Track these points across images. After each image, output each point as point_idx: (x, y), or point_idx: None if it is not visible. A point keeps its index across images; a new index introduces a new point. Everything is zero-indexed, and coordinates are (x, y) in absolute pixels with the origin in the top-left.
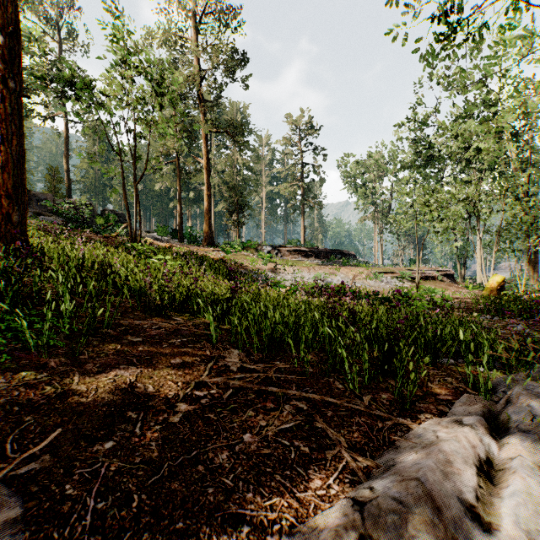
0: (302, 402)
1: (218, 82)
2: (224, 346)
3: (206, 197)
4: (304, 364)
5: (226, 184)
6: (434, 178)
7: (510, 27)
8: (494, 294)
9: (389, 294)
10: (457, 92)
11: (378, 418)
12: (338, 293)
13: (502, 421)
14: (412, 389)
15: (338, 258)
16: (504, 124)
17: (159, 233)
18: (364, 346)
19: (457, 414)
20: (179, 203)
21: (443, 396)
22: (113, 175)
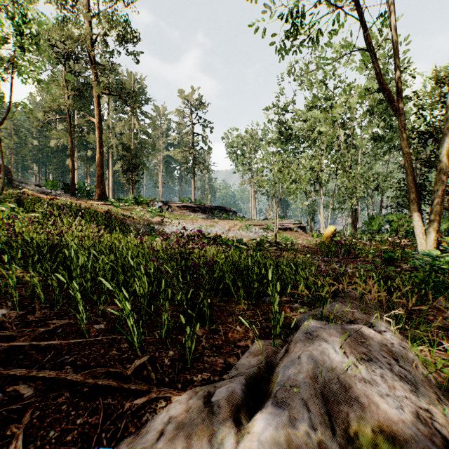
0: (35, 382)
1: (108, 46)
2: (2, 304)
3: (98, 154)
4: (79, 323)
5: (124, 145)
6: (292, 153)
7: (334, 31)
8: (328, 241)
9: (253, 241)
10: (307, 88)
11: (136, 391)
12: (209, 241)
13: (274, 378)
14: (190, 345)
15: (221, 214)
16: (336, 114)
17: (48, 186)
18: (182, 291)
19: (244, 367)
20: (71, 159)
21: (244, 342)
22: (1, 127)
